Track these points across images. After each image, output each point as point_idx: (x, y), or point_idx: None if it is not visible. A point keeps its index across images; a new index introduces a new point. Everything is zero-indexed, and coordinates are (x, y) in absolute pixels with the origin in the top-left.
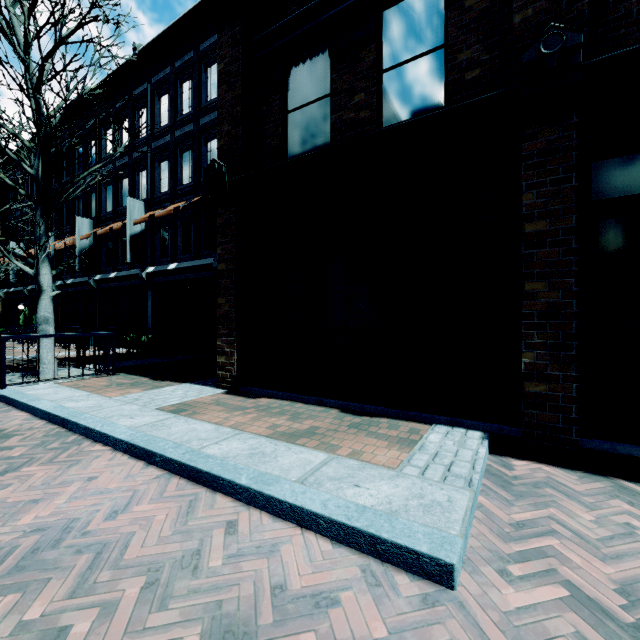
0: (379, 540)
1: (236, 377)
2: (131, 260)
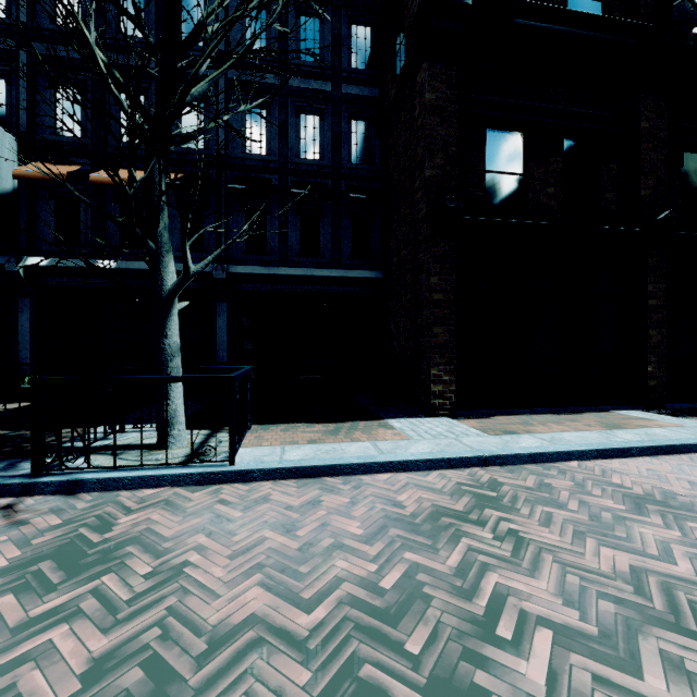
0: None
1: (455, 403)
2: None
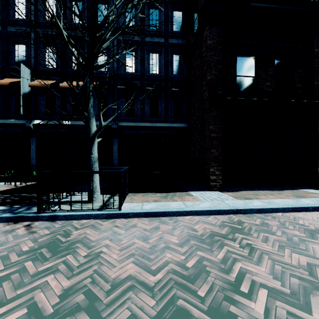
0: None
1: (221, 184)
2: (23, 113)
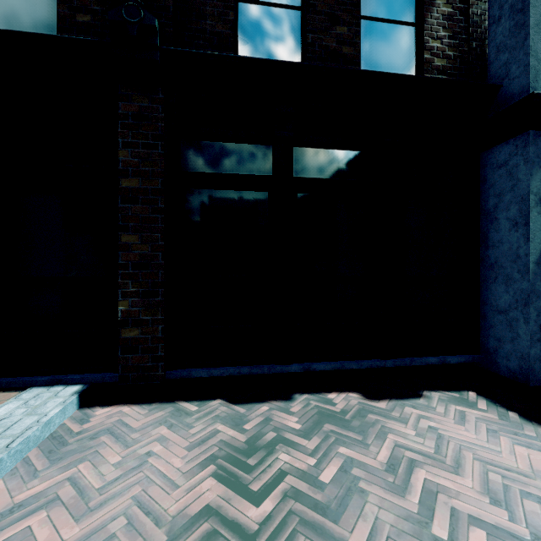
0: None
1: None
2: None
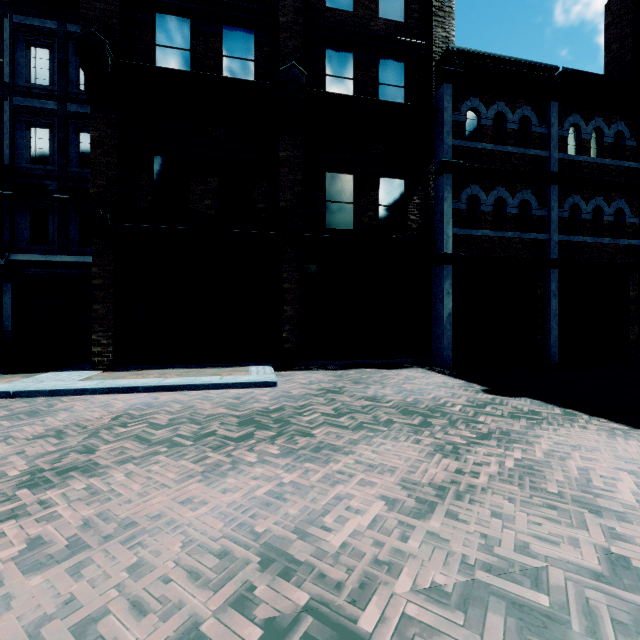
0: (258, 383)
1: (113, 360)
2: None
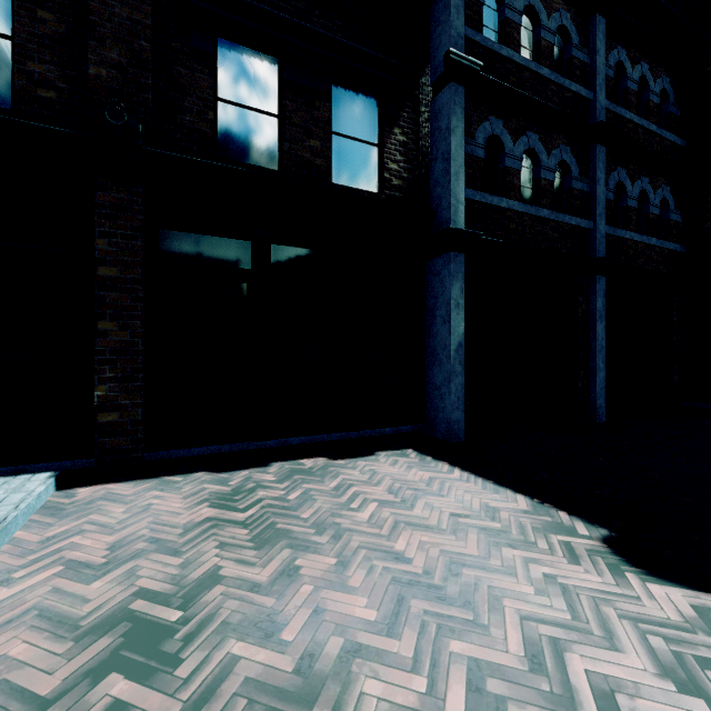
0: None
1: None
2: None
